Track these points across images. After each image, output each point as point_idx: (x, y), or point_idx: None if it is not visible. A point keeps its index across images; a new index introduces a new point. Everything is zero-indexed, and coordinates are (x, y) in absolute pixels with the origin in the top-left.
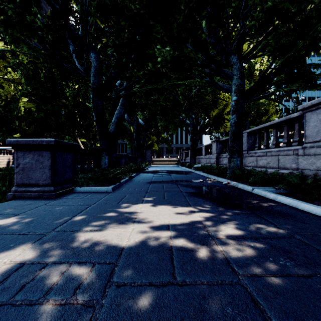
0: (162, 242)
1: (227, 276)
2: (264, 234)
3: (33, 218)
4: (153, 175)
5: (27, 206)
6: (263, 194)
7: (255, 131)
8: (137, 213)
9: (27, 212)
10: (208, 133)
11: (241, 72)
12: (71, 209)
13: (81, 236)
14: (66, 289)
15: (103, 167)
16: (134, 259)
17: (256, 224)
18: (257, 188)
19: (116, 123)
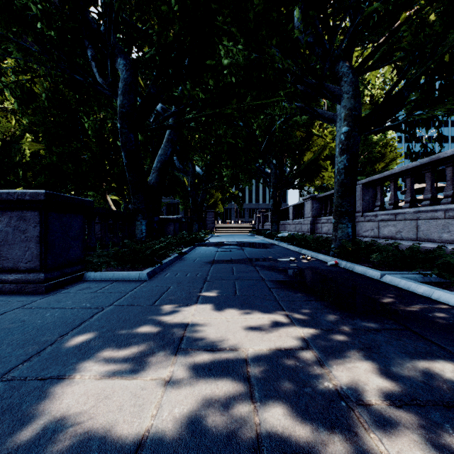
0: (236, 419)
1: None
2: None
3: None
4: (216, 249)
5: None
6: (404, 285)
7: (374, 182)
8: (185, 328)
9: None
10: (298, 187)
11: (355, 88)
12: (63, 319)
13: (52, 399)
14: None
15: (138, 237)
16: None
17: (424, 358)
18: (389, 273)
19: (158, 170)
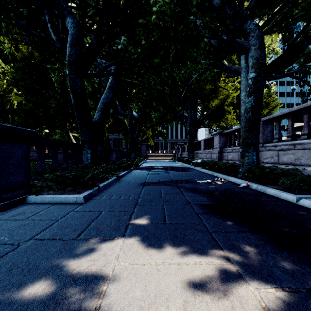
0: None
1: None
2: None
3: None
4: (147, 172)
5: None
6: None
7: (273, 119)
8: (102, 286)
9: None
10: (207, 126)
11: (261, 41)
12: None
13: None
14: None
15: (84, 163)
16: None
17: None
18: (304, 197)
19: (101, 110)
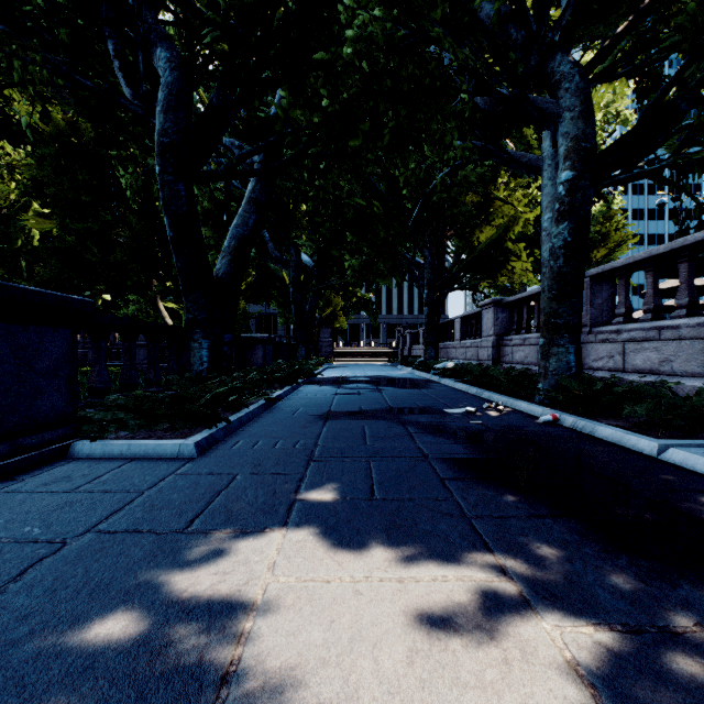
0: None
1: None
2: None
3: None
4: (334, 390)
5: None
6: None
7: (614, 272)
8: (244, 621)
9: None
10: (469, 287)
11: (586, 100)
12: None
13: None
14: None
15: (194, 371)
16: None
17: None
18: (675, 444)
19: (232, 251)
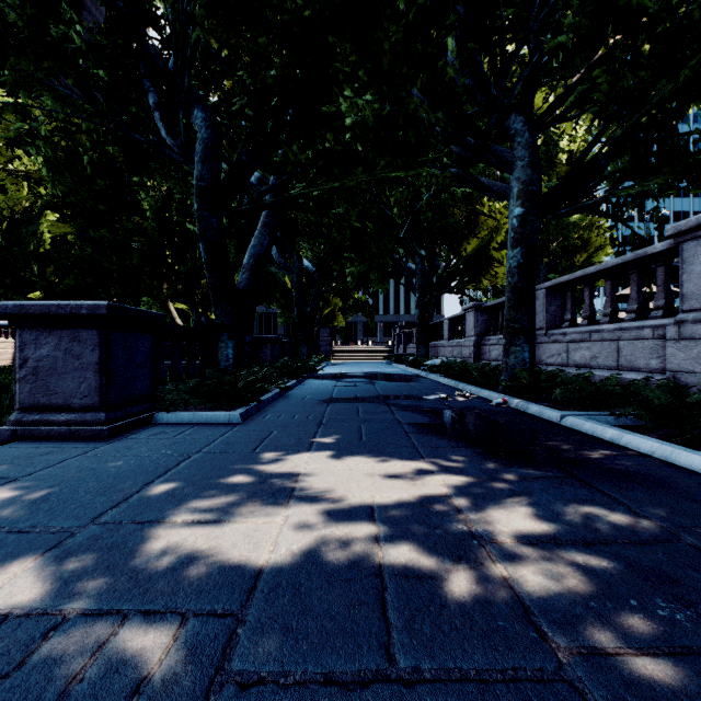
0: (358, 554)
1: (528, 653)
2: (604, 531)
3: (51, 490)
4: (334, 383)
5: (40, 459)
6: (588, 428)
7: (563, 286)
8: (298, 476)
9: (39, 474)
10: (457, 291)
11: (533, 152)
12: (143, 467)
13: (158, 538)
14: (104, 696)
15: (222, 366)
16: (288, 603)
17: (581, 504)
18: (572, 414)
19: (251, 268)
